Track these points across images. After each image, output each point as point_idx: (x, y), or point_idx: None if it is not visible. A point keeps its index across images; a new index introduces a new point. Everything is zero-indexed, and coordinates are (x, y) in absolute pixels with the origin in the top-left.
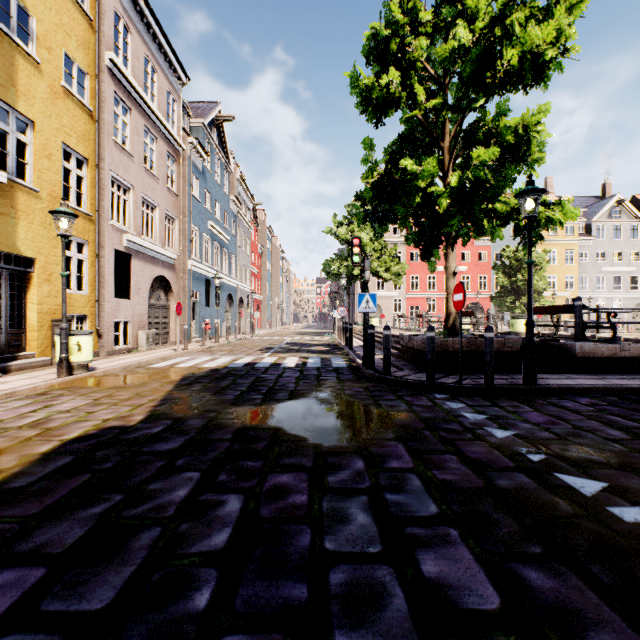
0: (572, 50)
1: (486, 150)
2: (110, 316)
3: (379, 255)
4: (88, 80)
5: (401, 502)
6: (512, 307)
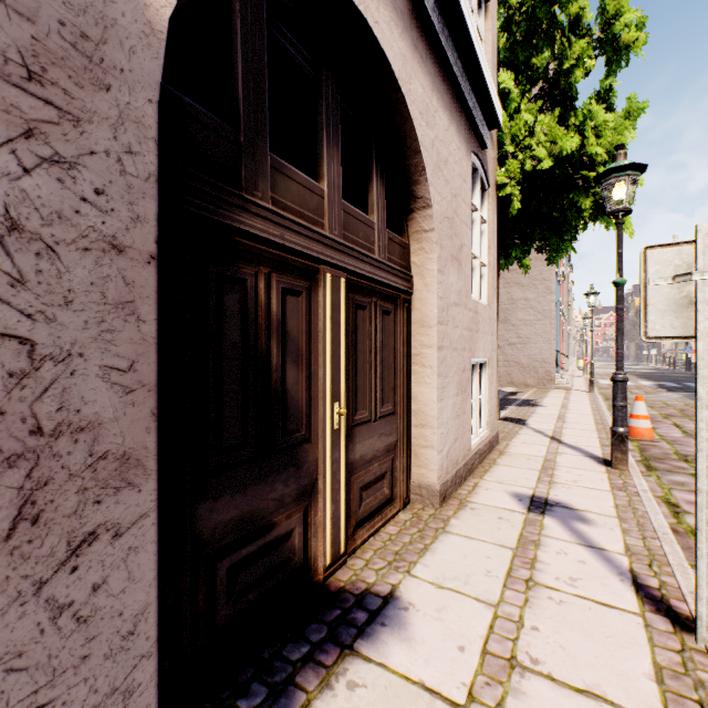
0: None
1: None
2: None
3: None
4: None
5: None
6: None
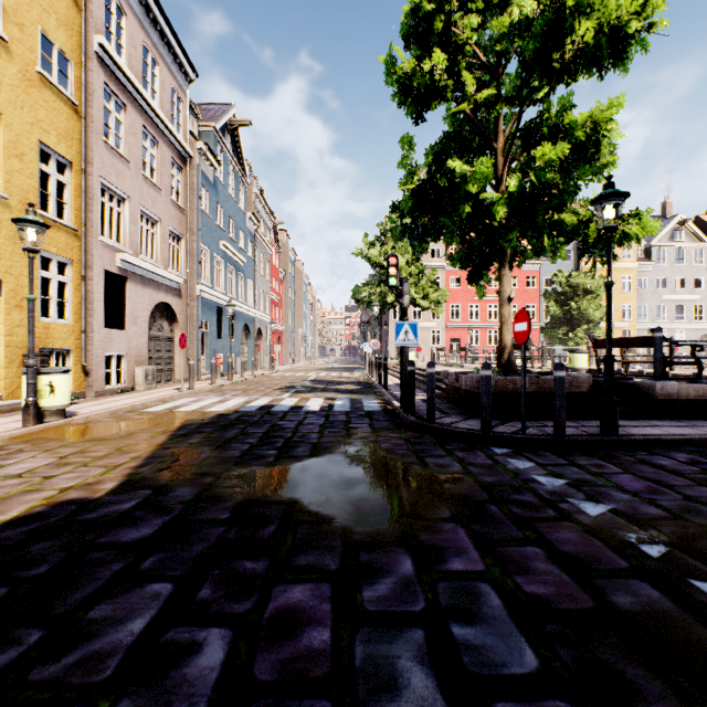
0: (659, 24)
1: (552, 147)
2: (100, 350)
3: (416, 280)
4: (72, 67)
5: (477, 643)
6: (565, 339)
